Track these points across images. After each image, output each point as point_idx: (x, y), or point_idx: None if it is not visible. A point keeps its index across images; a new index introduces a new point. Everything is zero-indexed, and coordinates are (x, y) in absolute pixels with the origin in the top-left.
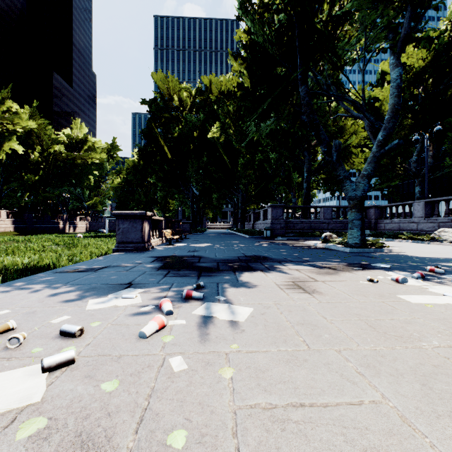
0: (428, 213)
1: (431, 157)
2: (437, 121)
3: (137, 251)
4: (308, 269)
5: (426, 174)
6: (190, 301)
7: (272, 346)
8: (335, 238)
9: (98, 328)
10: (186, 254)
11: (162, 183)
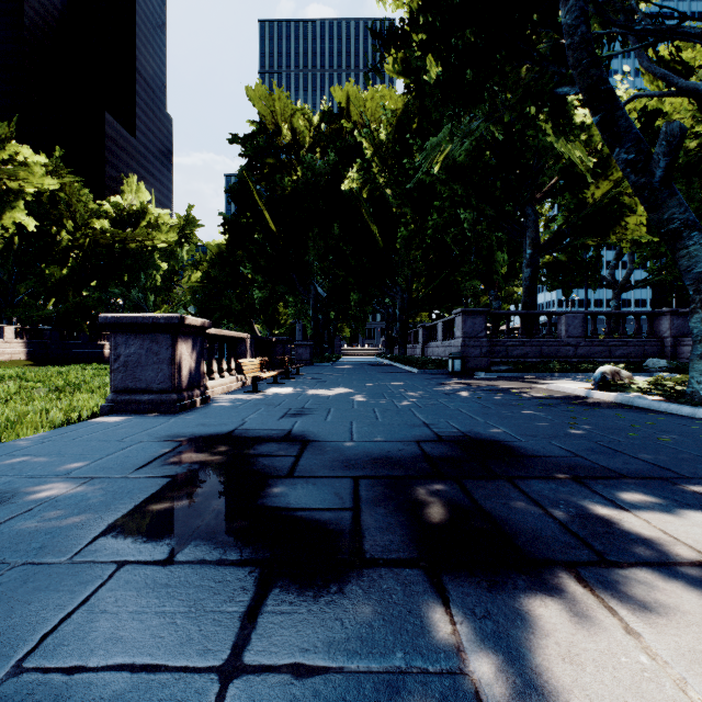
0: None
1: None
2: None
3: (158, 413)
4: None
5: None
6: None
7: None
8: (627, 378)
9: None
10: (270, 427)
11: (263, 277)
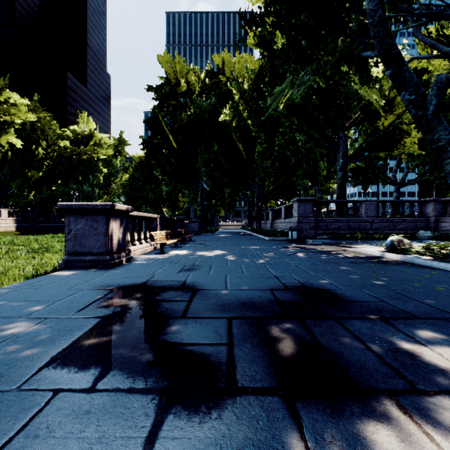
0: None
1: None
2: None
3: (96, 268)
4: None
5: None
6: None
7: None
8: (408, 244)
9: None
10: (171, 279)
11: (168, 178)
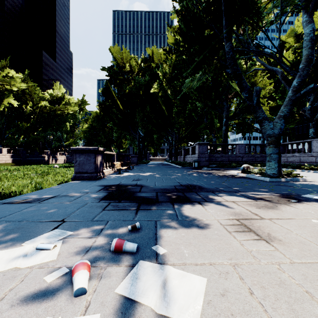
0: None
1: None
2: None
3: (90, 180)
4: (245, 201)
5: None
6: (119, 257)
7: None
8: (252, 169)
9: None
10: (130, 183)
11: (117, 128)
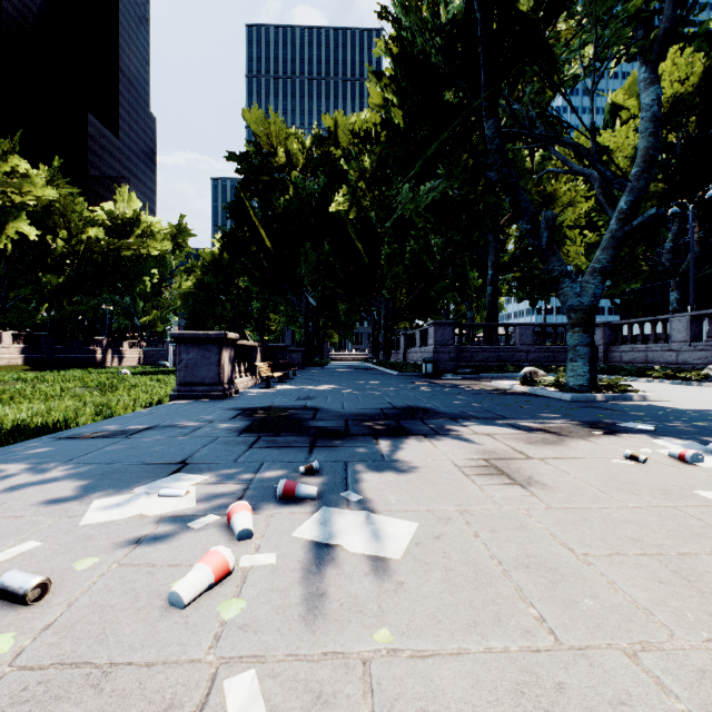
0: (696, 335)
1: (696, 243)
2: (707, 185)
3: (211, 399)
4: (509, 433)
5: (692, 270)
6: (291, 505)
7: (472, 635)
8: (542, 376)
9: (87, 576)
10: (292, 404)
11: (258, 288)
